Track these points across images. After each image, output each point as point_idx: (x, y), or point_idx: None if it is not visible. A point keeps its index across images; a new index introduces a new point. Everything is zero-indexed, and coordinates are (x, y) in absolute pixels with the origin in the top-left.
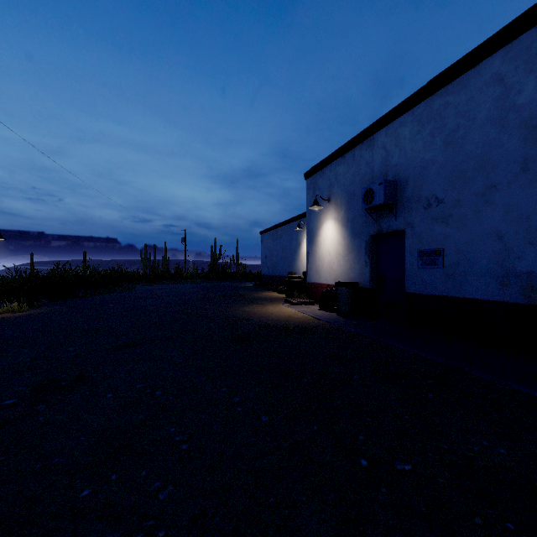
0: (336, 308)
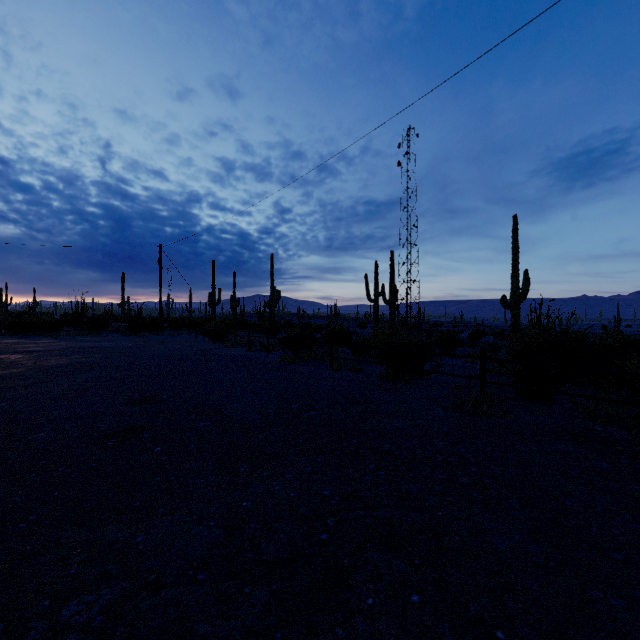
0: None
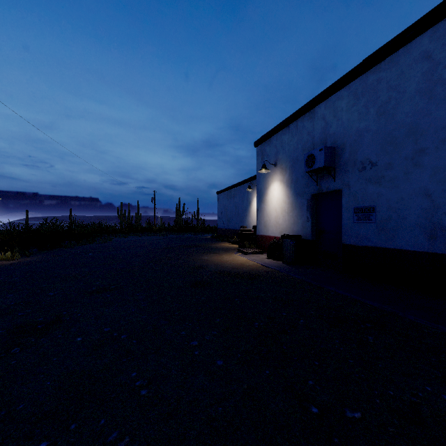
0: (281, 257)
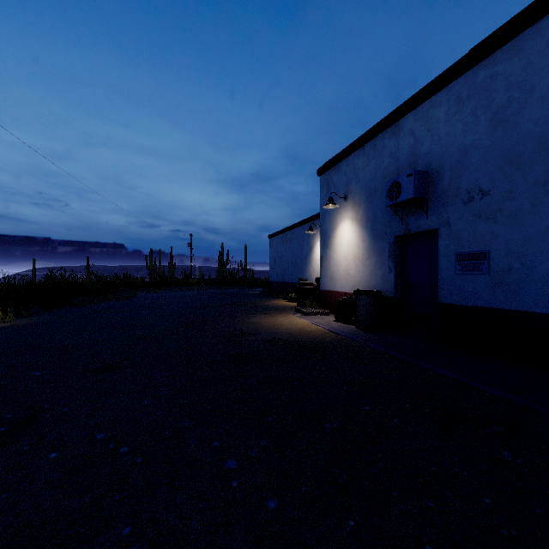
0: (354, 319)
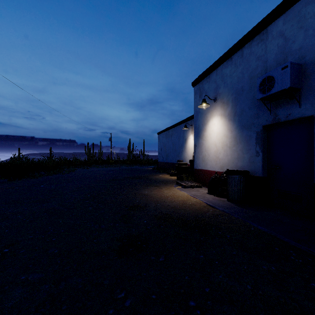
0: (225, 193)
